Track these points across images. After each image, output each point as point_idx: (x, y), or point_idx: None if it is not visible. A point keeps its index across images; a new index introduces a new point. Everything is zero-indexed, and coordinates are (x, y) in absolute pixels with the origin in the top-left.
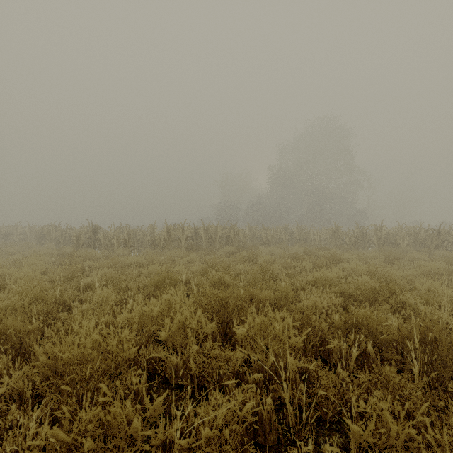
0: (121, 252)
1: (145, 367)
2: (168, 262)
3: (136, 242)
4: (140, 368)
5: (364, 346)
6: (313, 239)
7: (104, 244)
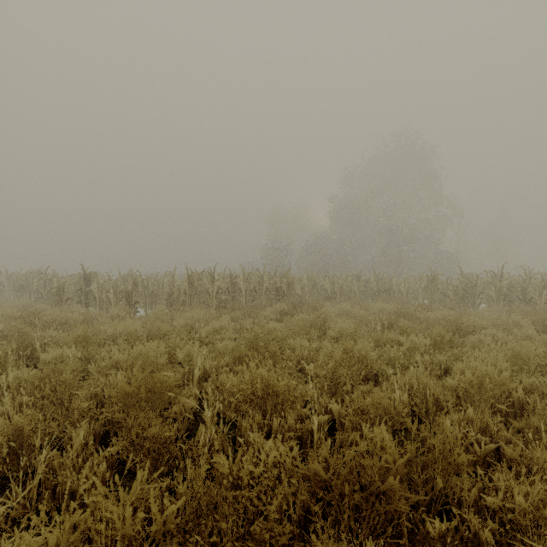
0: (115, 313)
1: None
2: (181, 332)
3: (148, 296)
4: None
5: None
6: (399, 291)
7: (99, 299)
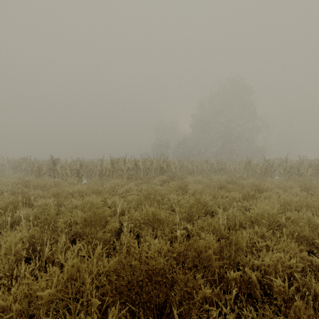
0: (71, 181)
1: None
2: (108, 191)
3: (88, 172)
4: None
5: None
6: (229, 169)
7: (61, 174)
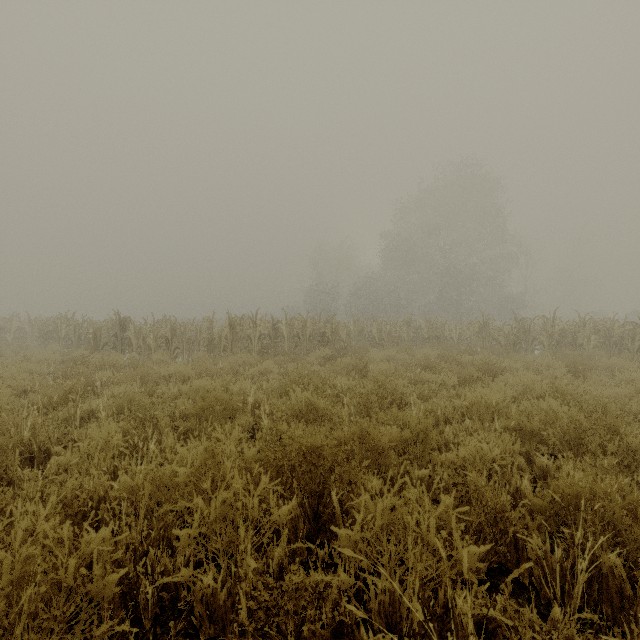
0: (159, 357)
1: (149, 600)
2: (229, 373)
3: (185, 342)
4: (127, 620)
5: (598, 554)
6: (450, 338)
7: (136, 345)
